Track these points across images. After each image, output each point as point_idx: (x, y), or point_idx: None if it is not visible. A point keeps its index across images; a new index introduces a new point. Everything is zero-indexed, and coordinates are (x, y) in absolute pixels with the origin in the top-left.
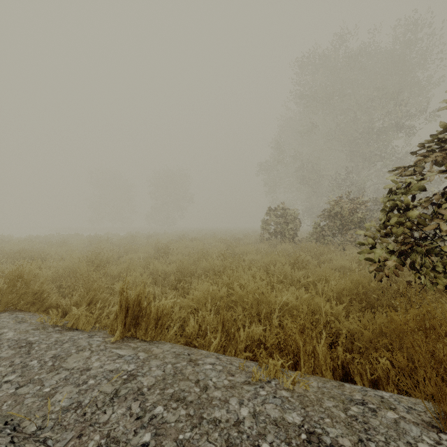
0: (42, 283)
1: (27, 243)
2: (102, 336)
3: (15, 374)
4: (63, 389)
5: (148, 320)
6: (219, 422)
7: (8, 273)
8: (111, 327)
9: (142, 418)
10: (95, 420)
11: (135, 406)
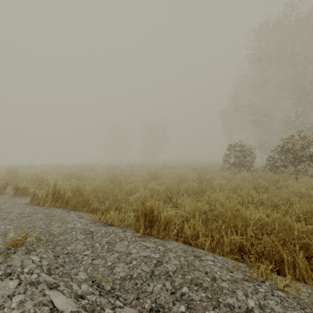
0: (89, 194)
1: (73, 168)
2: (131, 232)
3: (89, 251)
4: (118, 264)
5: (159, 223)
6: (233, 307)
7: (72, 187)
8: (135, 226)
9: (175, 294)
10: (144, 289)
11: (167, 284)
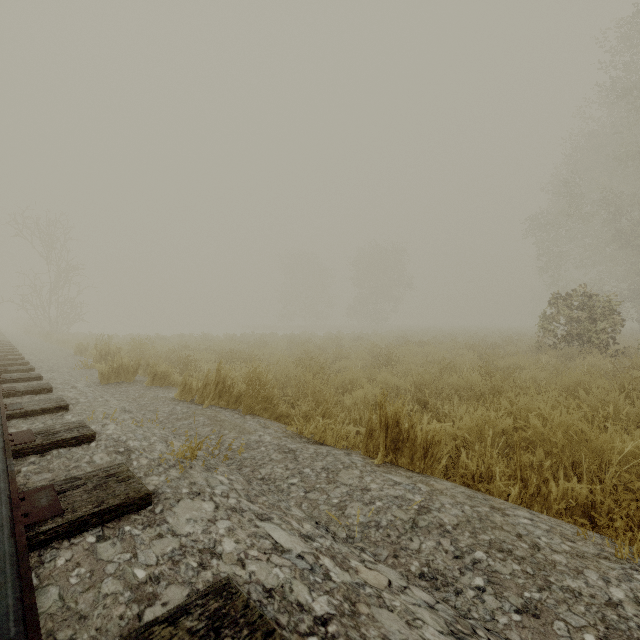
0: (274, 388)
1: (229, 342)
2: (360, 457)
3: (296, 478)
4: (351, 504)
5: (413, 445)
6: (579, 594)
7: (247, 374)
8: (366, 447)
9: (461, 558)
10: (404, 544)
11: (445, 542)
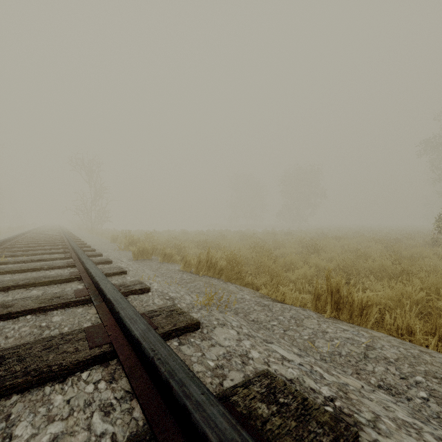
0: (242, 265)
1: (201, 235)
2: (312, 312)
3: (275, 322)
4: (317, 340)
5: (351, 306)
6: None
7: (227, 255)
8: (316, 306)
9: (406, 379)
10: (361, 367)
11: (391, 368)
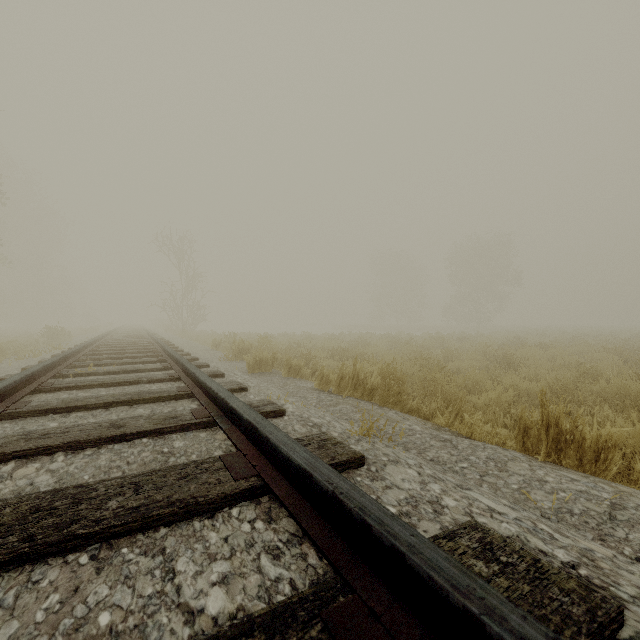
0: (404, 384)
1: (333, 341)
2: (518, 453)
3: (465, 463)
4: (533, 491)
5: (580, 447)
6: None
7: (382, 369)
8: (523, 444)
9: None
10: (607, 532)
11: None
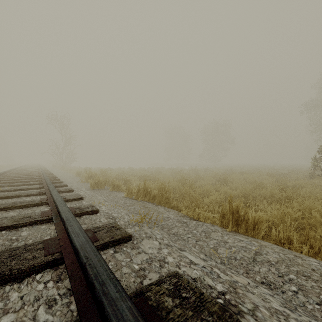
0: (170, 193)
1: (143, 171)
2: (219, 227)
3: (190, 235)
4: (220, 248)
5: (246, 223)
6: None
7: (158, 186)
8: (221, 223)
9: (282, 277)
10: (250, 268)
11: (272, 269)
